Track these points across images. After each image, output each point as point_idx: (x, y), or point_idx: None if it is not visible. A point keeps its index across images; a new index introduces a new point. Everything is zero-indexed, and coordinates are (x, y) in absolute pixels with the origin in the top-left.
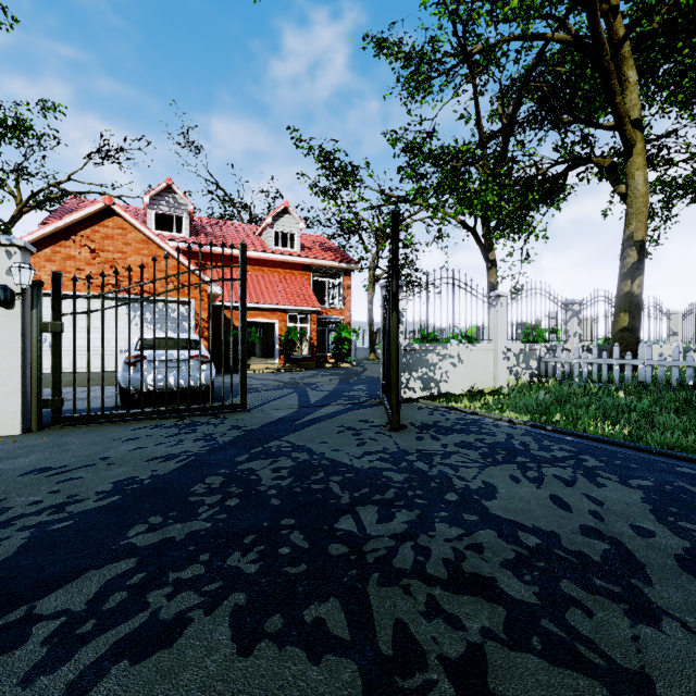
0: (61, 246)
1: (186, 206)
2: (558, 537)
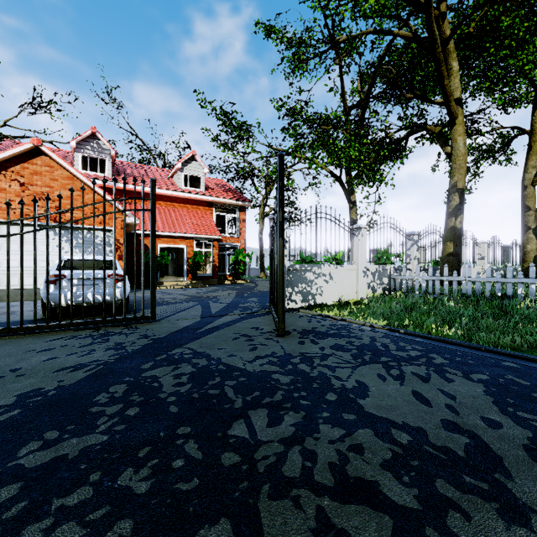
0: None
1: (108, 150)
2: (425, 433)
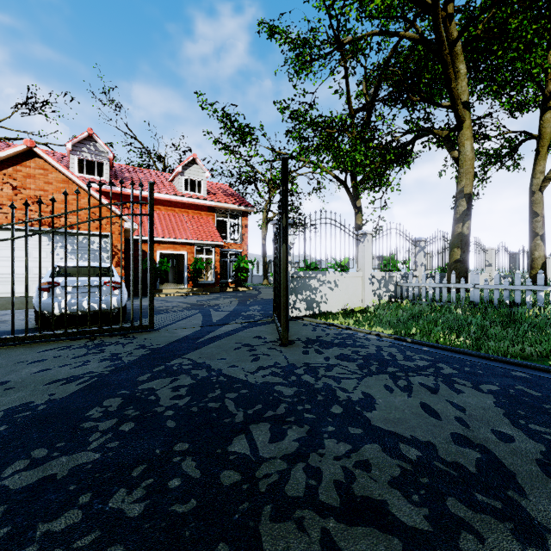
0: None
1: (106, 153)
2: (435, 448)
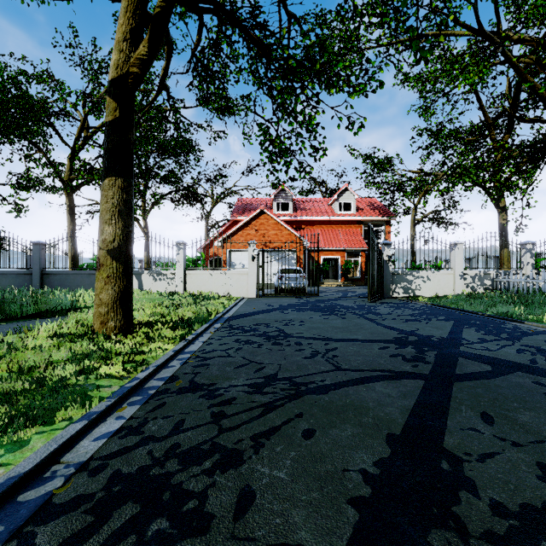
0: (245, 230)
1: (291, 196)
2: (379, 313)
